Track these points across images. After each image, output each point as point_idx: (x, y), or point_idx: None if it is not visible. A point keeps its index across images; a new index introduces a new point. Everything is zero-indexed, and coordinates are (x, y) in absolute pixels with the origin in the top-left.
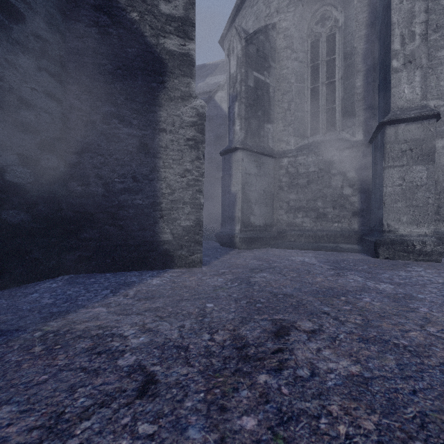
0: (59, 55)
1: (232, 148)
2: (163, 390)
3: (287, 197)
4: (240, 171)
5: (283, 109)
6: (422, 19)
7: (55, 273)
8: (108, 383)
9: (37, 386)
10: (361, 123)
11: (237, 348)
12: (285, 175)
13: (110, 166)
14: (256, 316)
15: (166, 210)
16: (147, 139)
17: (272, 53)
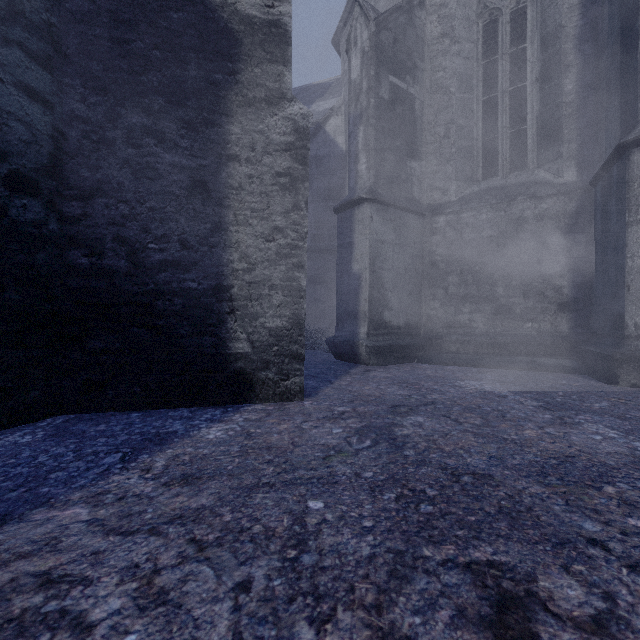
0: (47, 21)
1: (353, 200)
2: None
3: (444, 279)
4: (367, 237)
5: (437, 137)
6: None
7: (40, 413)
8: None
9: None
10: (573, 154)
11: None
12: (441, 243)
13: (140, 221)
14: (427, 550)
15: (240, 300)
16: (206, 174)
17: (420, 46)
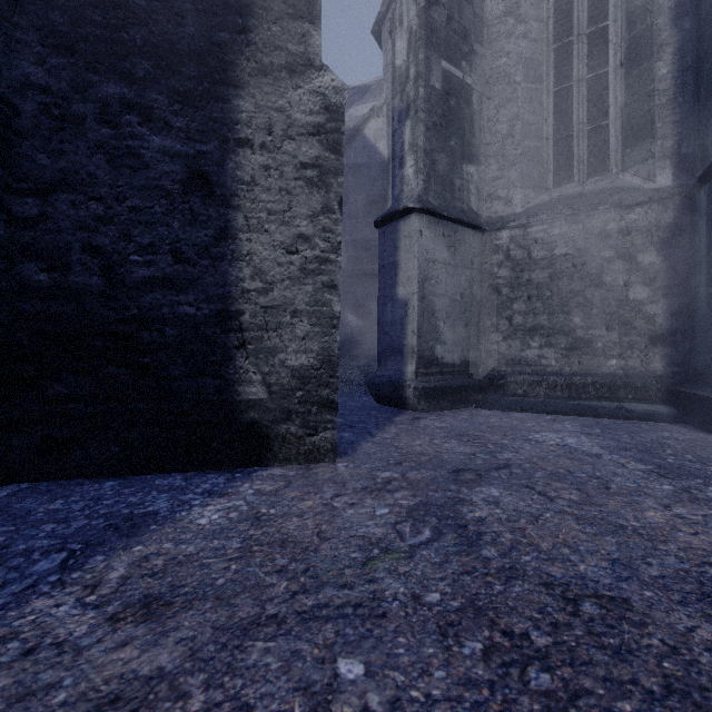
0: None
1: (398, 210)
2: None
3: (508, 307)
4: (415, 256)
5: (498, 136)
6: None
7: None
8: None
9: None
10: (667, 152)
11: None
12: (504, 263)
13: (119, 224)
14: None
15: (253, 330)
16: (207, 164)
17: (478, 27)
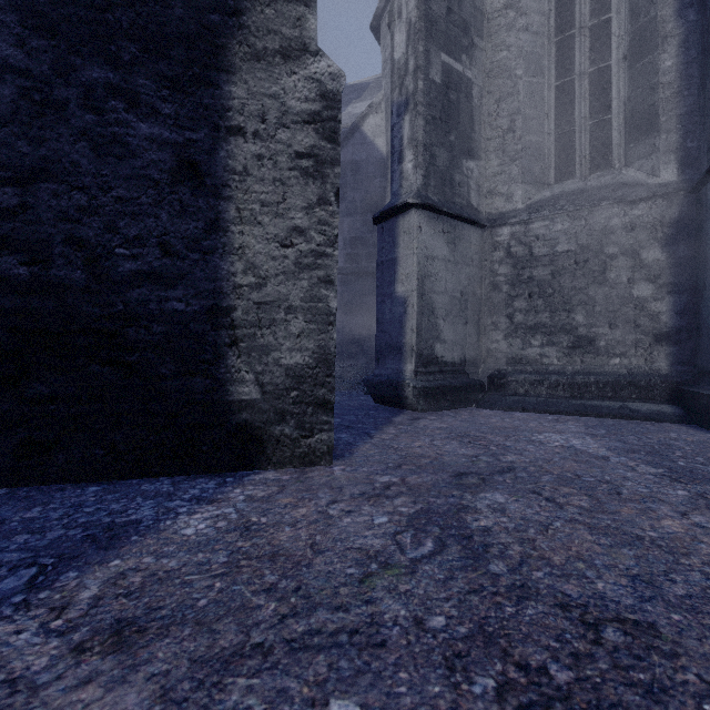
0: None
1: (397, 206)
2: None
3: (509, 305)
4: (414, 252)
5: (499, 131)
6: None
7: None
8: None
9: None
10: (672, 147)
11: None
12: (504, 260)
13: (104, 216)
14: None
15: (246, 327)
16: (197, 152)
17: (478, 20)
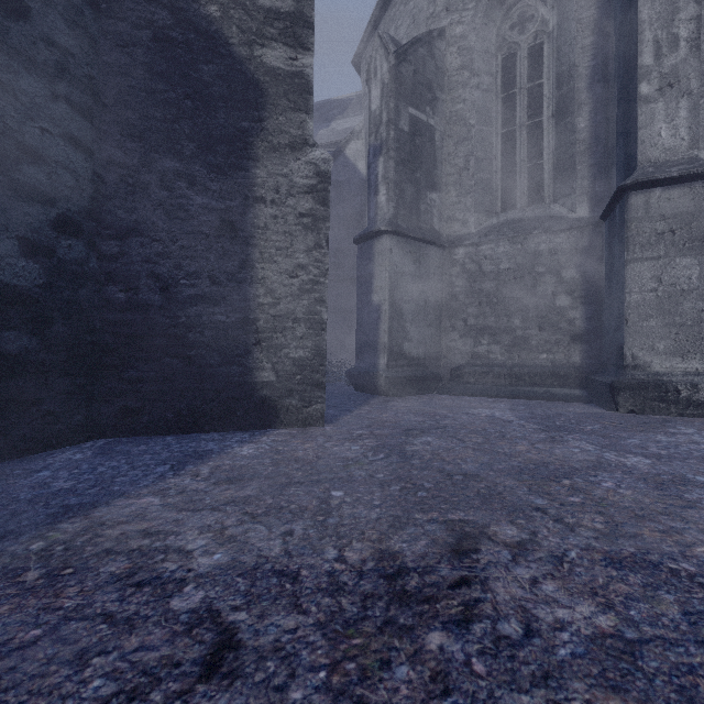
0: (88, 75)
1: (373, 232)
2: (250, 663)
3: (464, 311)
4: (387, 269)
5: (457, 169)
6: (690, 13)
7: (82, 436)
8: (149, 648)
9: (18, 651)
10: (585, 190)
11: (386, 577)
12: (460, 275)
13: (173, 258)
14: (418, 515)
15: (266, 332)
16: (234, 215)
17: (440, 77)
